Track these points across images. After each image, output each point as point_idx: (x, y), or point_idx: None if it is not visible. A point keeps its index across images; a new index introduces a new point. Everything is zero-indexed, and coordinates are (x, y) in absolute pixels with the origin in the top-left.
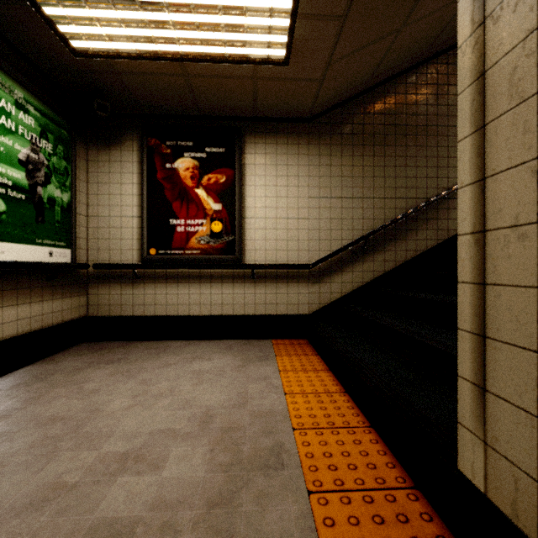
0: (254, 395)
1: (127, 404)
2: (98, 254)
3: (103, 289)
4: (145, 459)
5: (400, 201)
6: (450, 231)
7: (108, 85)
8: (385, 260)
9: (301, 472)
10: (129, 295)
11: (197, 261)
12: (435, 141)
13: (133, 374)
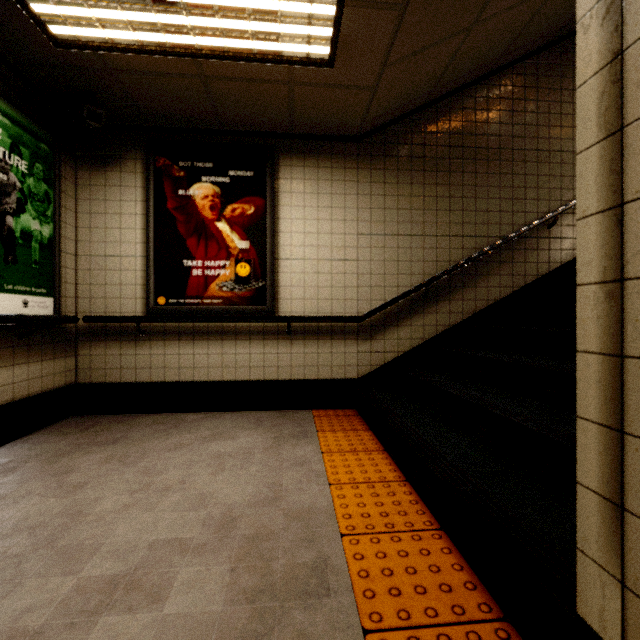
0: (290, 487)
1: (122, 504)
2: (91, 303)
3: (97, 348)
4: (141, 586)
5: (468, 240)
6: (527, 277)
7: (101, 87)
8: (450, 311)
9: (353, 600)
10: (131, 356)
11: (218, 312)
12: (509, 168)
13: (133, 460)
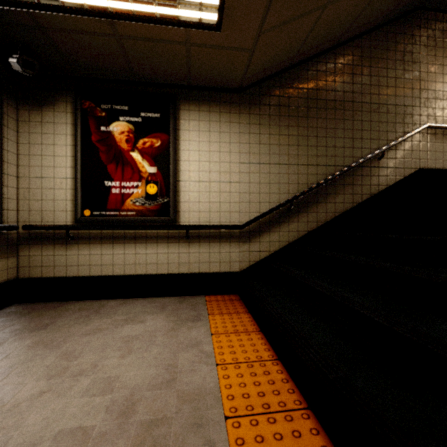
0: (184, 368)
1: (38, 390)
2: (30, 215)
3: (35, 250)
4: None
5: (321, 168)
6: (363, 195)
7: (35, 42)
8: (308, 221)
9: None
10: (63, 256)
11: (132, 222)
12: (350, 115)
13: (56, 344)
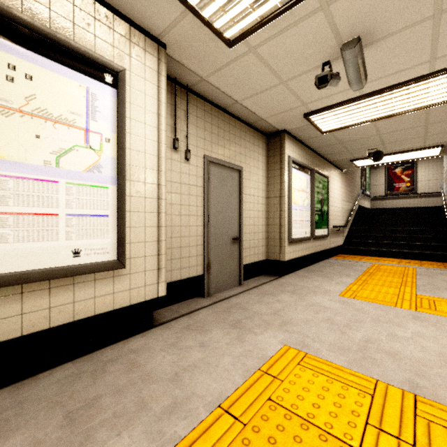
0: None
1: None
2: (373, 194)
3: (374, 202)
4: None
5: None
6: None
7: None
8: None
9: None
10: (381, 203)
11: (401, 194)
12: None
13: None
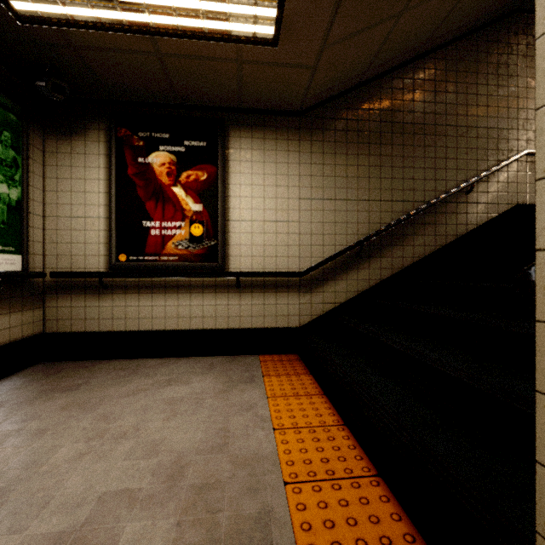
0: (237, 432)
1: (77, 452)
2: (58, 260)
3: (64, 301)
4: (86, 544)
5: (397, 204)
6: (448, 237)
7: (65, 62)
8: (381, 267)
9: None
10: (95, 307)
11: (174, 268)
12: (432, 141)
13: (92, 406)
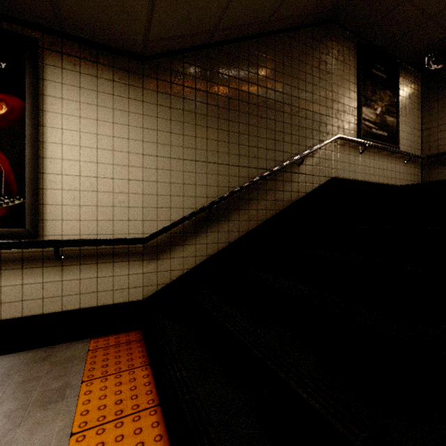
0: None
1: None
2: None
3: None
4: None
5: (243, 169)
6: (285, 202)
7: None
8: (229, 230)
9: None
10: None
11: None
12: (273, 115)
13: None
